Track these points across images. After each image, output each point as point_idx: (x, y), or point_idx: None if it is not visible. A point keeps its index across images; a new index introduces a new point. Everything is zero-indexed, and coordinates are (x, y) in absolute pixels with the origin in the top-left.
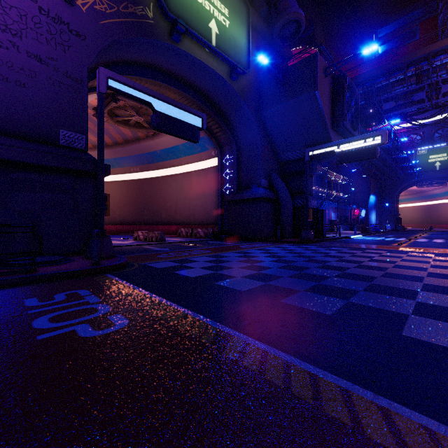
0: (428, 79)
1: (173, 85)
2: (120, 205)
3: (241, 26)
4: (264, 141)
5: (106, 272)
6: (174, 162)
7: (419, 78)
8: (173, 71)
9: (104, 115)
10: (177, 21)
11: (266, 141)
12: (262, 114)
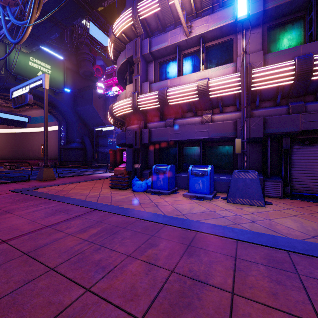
0: None
1: None
2: (1, 148)
3: (60, 71)
4: (79, 121)
5: None
6: (37, 125)
7: None
8: None
9: None
10: (17, 76)
11: (80, 121)
12: (76, 109)
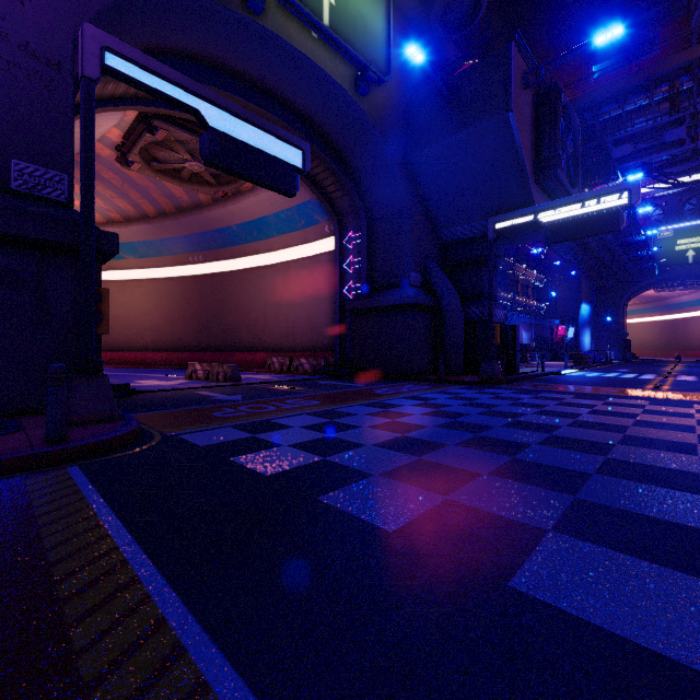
0: (691, 105)
1: (254, 101)
2: (171, 318)
3: None
4: (416, 205)
5: (73, 460)
6: (261, 246)
7: (675, 104)
8: (252, 73)
9: (134, 158)
10: None
11: (418, 205)
12: (412, 158)
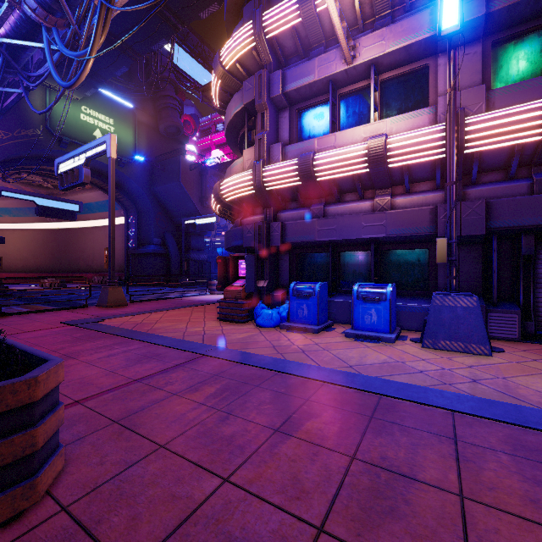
0: None
1: None
2: (36, 253)
3: (128, 128)
4: (158, 209)
5: None
6: (91, 216)
7: None
8: None
9: (10, 180)
10: (62, 138)
11: (159, 208)
12: (153, 189)
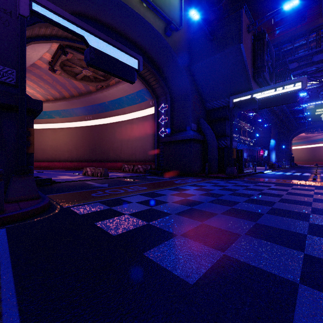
0: None
1: (115, 39)
2: (77, 146)
3: None
4: (194, 91)
5: (5, 224)
6: (119, 111)
7: (318, 43)
8: (114, 24)
9: (57, 68)
10: None
11: (195, 91)
12: (192, 68)
